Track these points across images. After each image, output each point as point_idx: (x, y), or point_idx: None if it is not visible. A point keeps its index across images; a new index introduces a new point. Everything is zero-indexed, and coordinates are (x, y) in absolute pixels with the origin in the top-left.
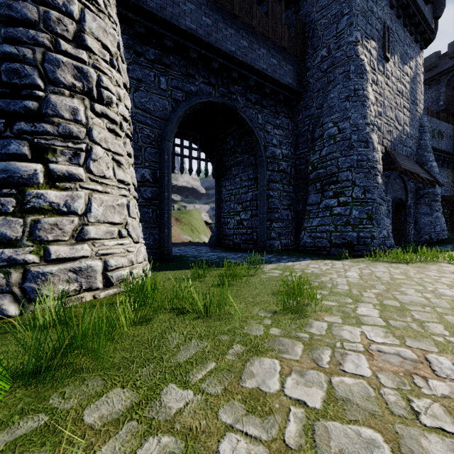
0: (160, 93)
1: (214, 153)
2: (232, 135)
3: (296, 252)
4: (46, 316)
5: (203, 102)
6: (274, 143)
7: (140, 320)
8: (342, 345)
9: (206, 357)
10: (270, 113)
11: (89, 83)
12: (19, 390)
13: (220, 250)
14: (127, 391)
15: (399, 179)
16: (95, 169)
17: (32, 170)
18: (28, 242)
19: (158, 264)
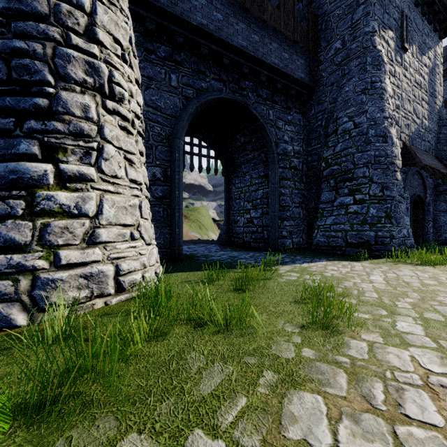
0: (171, 91)
1: (224, 151)
2: (242, 132)
3: (310, 252)
4: (55, 327)
5: (214, 99)
6: (285, 140)
7: (155, 334)
8: (394, 375)
9: (234, 388)
10: (281, 109)
11: (101, 78)
12: (19, 432)
13: (230, 248)
14: (145, 438)
15: (417, 175)
16: (107, 168)
17: (42, 171)
18: (38, 247)
19: (169, 264)
